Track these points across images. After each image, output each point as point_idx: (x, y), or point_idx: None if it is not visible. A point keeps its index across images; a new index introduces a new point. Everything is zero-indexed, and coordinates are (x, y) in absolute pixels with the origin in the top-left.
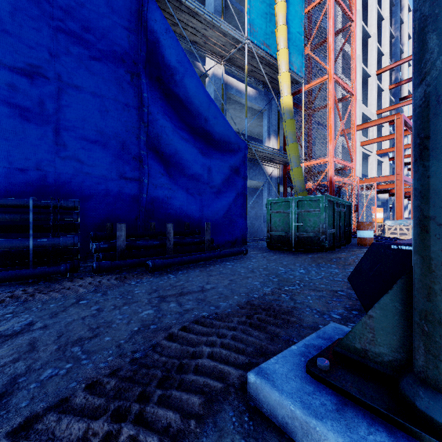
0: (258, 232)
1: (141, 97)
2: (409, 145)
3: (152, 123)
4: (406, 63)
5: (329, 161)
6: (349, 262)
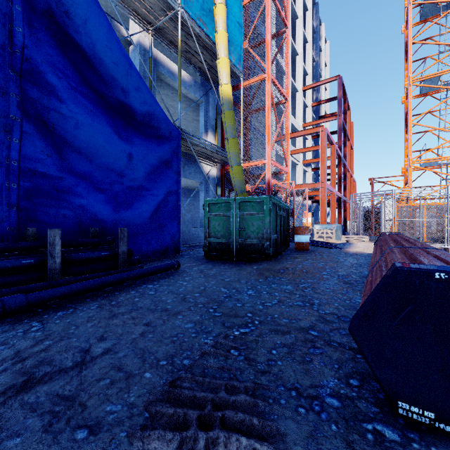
0: (194, 238)
1: (10, 29)
2: (328, 158)
3: (32, 76)
4: (323, 86)
5: (267, 164)
6: (298, 272)
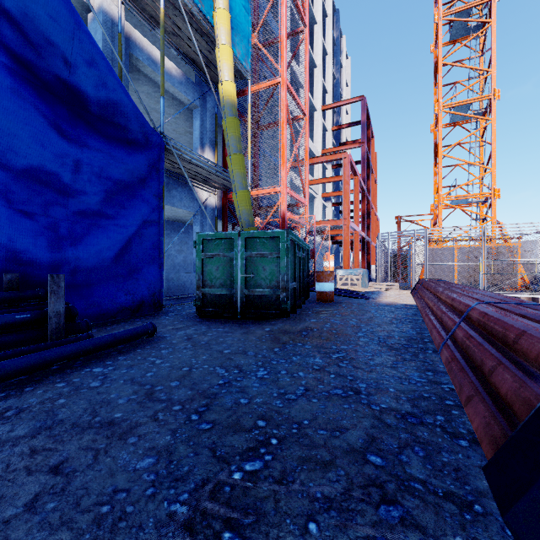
0: (186, 287)
1: None
2: (351, 191)
3: None
4: (345, 109)
5: (282, 192)
6: (326, 335)
